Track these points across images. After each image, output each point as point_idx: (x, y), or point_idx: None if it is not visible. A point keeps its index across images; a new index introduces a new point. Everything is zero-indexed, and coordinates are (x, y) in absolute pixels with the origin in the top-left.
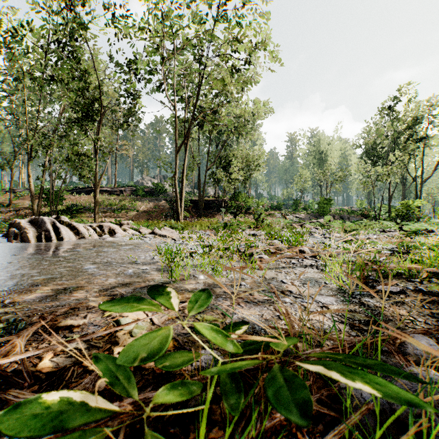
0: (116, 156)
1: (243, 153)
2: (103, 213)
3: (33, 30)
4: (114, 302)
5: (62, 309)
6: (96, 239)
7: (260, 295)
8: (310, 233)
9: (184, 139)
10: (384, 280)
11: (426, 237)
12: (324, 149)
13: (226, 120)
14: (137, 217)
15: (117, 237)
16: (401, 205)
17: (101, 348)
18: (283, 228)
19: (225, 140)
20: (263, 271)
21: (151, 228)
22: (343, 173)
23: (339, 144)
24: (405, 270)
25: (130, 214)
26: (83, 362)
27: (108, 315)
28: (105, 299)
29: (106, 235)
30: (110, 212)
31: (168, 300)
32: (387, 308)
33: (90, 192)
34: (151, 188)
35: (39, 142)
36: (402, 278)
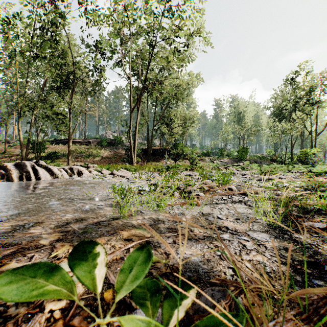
0: (85, 116)
1: (181, 113)
2: (75, 159)
3: (22, 19)
4: (17, 273)
5: (8, 250)
6: (67, 178)
7: (200, 232)
8: (233, 174)
9: (137, 102)
10: (306, 215)
11: (325, 177)
12: (242, 111)
13: (168, 88)
14: (101, 161)
15: (84, 177)
16: (301, 152)
17: (33, 303)
18: (212, 169)
19: (167, 104)
20: (201, 208)
21: (111, 170)
22: (256, 129)
23: (253, 107)
24: (321, 206)
25: (96, 159)
26: (6, 325)
27: (54, 256)
28: (57, 236)
29: (75, 175)
30: (81, 158)
31: (91, 272)
32: (320, 246)
33: (66, 143)
34: (112, 140)
35: (26, 104)
36: (321, 214)
